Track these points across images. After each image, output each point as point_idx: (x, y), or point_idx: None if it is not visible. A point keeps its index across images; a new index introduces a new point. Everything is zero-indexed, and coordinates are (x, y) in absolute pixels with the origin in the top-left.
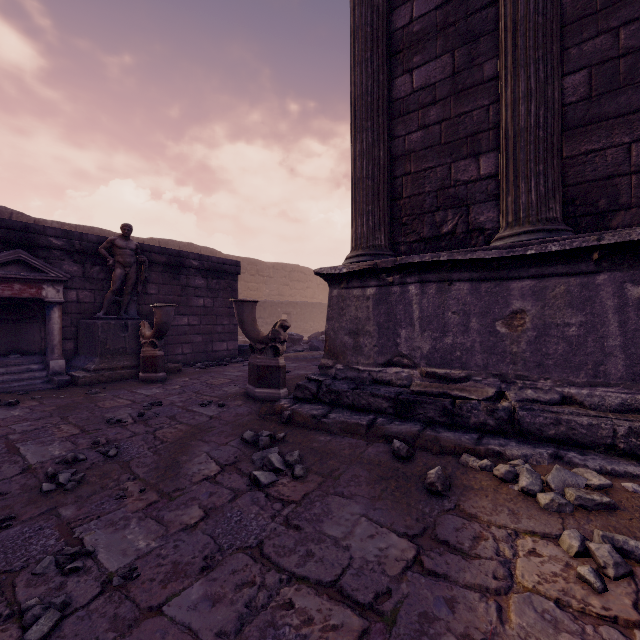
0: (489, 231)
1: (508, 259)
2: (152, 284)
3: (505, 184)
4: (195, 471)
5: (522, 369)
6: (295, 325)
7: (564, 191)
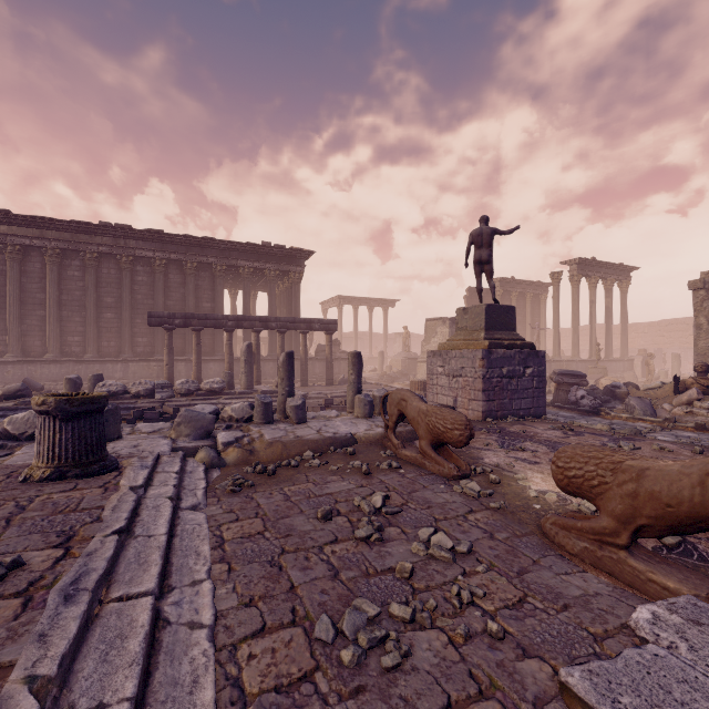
0: (6, 352)
1: (7, 361)
2: None
3: (8, 345)
4: None
5: (10, 381)
6: None
7: (23, 347)
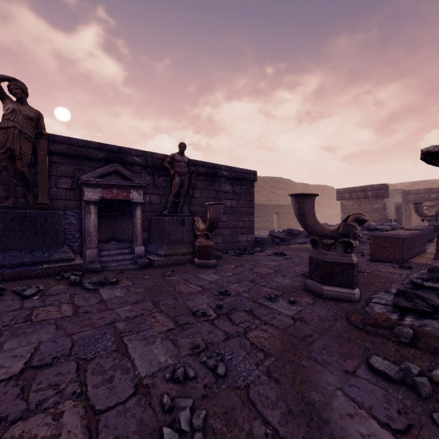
0: None
1: None
2: (196, 190)
3: None
4: (357, 438)
5: None
6: (283, 222)
7: None
